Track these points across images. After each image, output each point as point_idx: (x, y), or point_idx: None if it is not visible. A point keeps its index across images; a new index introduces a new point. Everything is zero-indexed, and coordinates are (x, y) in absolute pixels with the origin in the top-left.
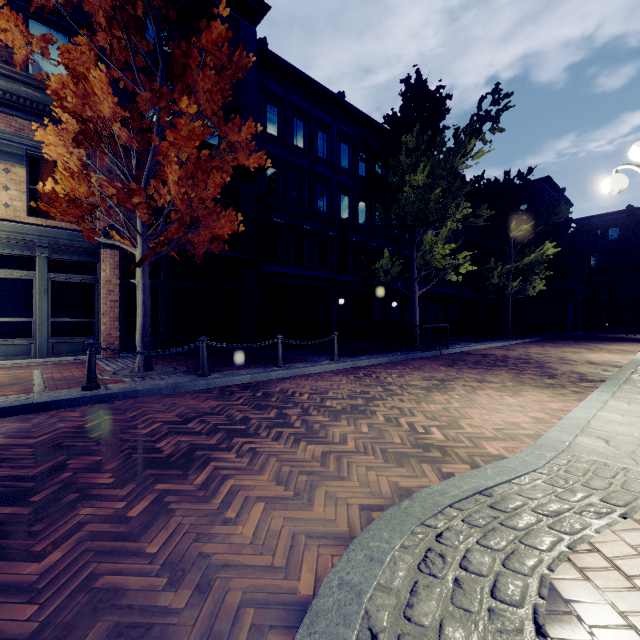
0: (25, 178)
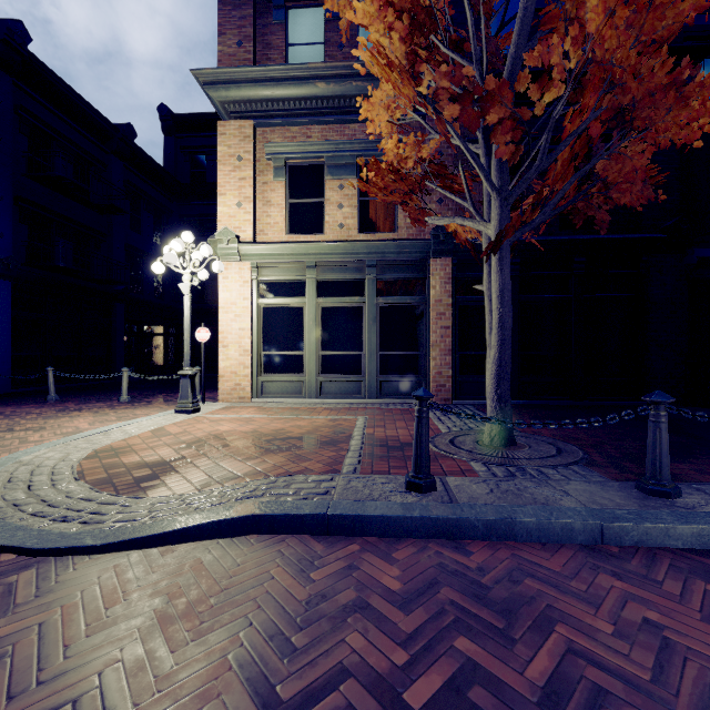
0: (356, 190)
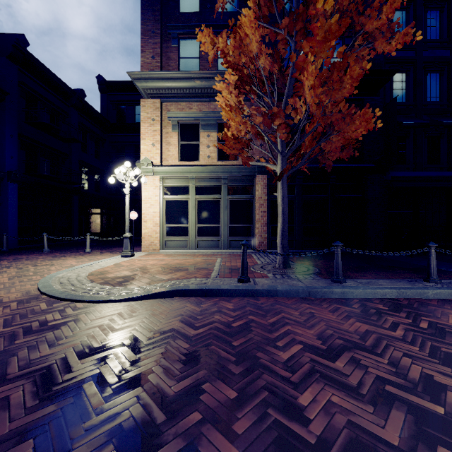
0: (216, 138)
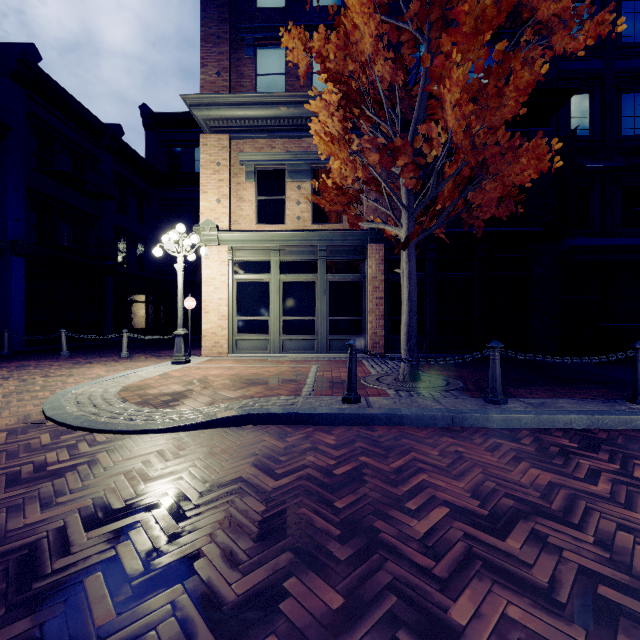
0: (310, 190)
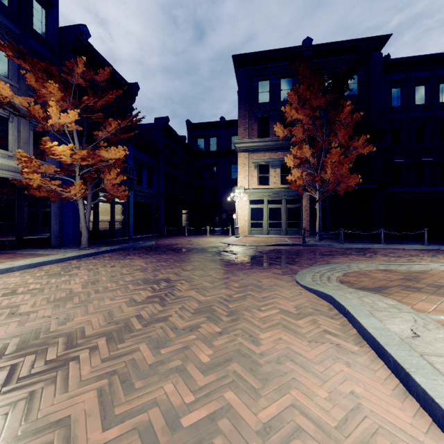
0: (279, 172)
